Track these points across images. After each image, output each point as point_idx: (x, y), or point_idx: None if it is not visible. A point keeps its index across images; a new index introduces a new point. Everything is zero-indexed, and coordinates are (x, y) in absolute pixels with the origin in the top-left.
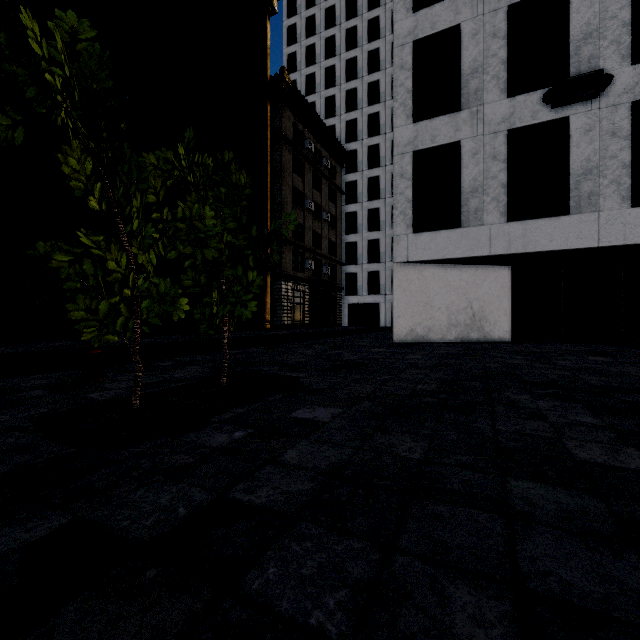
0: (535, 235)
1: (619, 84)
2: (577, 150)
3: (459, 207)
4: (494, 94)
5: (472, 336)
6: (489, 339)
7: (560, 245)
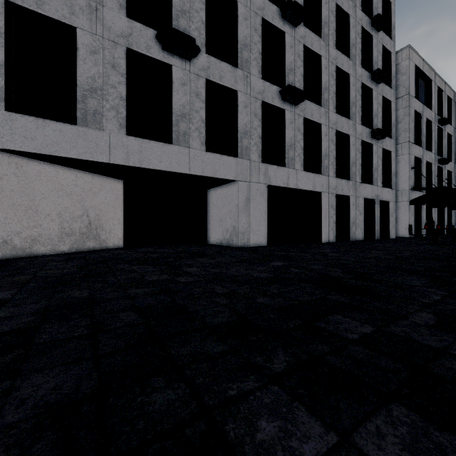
0: (149, 154)
1: (200, 62)
2: (177, 95)
3: (75, 103)
4: (114, 3)
5: (88, 245)
6: (105, 246)
7: (167, 167)
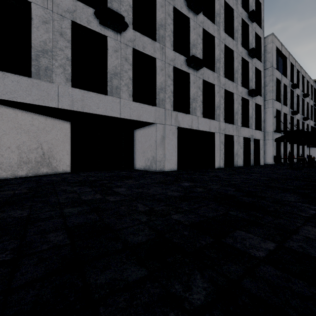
0: (89, 102)
1: (128, 35)
2: (111, 59)
3: (30, 60)
4: None
5: (42, 170)
6: (56, 171)
7: (103, 112)
